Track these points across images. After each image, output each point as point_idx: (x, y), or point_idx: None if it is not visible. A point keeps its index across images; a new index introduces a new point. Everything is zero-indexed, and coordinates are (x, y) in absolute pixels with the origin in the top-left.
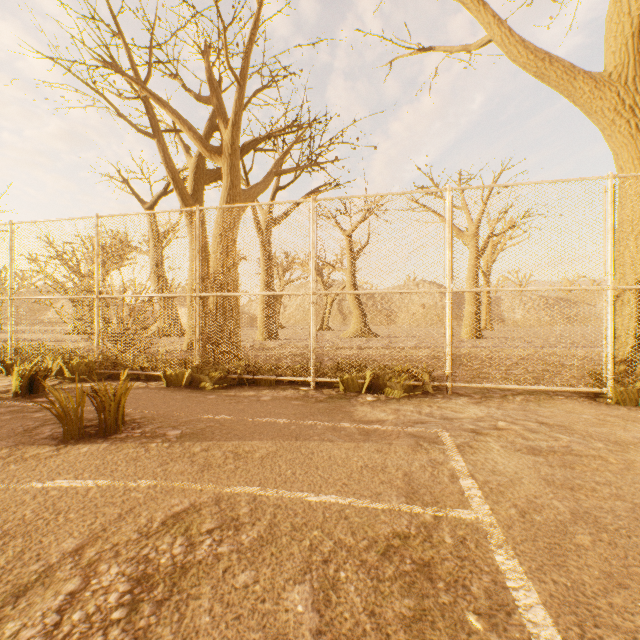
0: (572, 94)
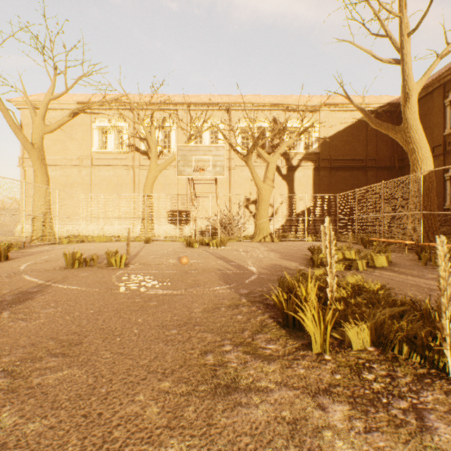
0: (26, 145)
